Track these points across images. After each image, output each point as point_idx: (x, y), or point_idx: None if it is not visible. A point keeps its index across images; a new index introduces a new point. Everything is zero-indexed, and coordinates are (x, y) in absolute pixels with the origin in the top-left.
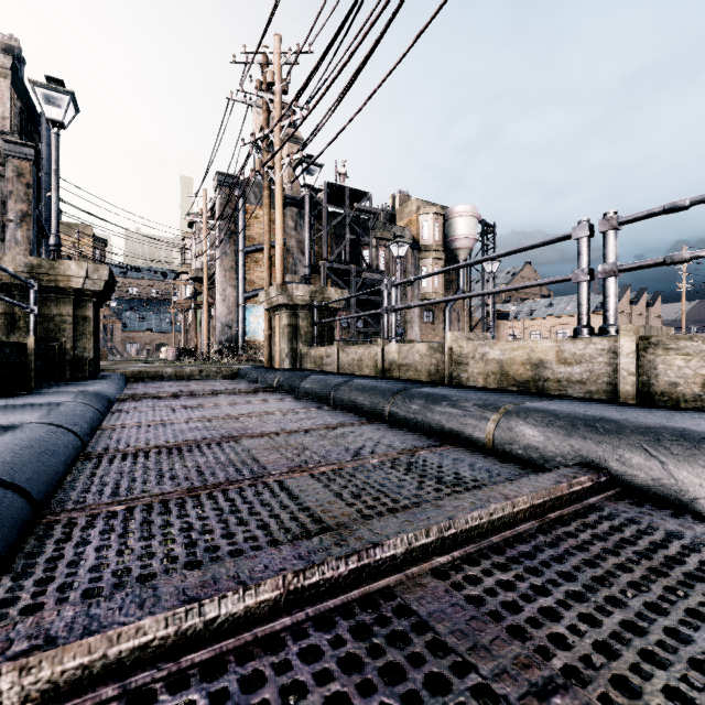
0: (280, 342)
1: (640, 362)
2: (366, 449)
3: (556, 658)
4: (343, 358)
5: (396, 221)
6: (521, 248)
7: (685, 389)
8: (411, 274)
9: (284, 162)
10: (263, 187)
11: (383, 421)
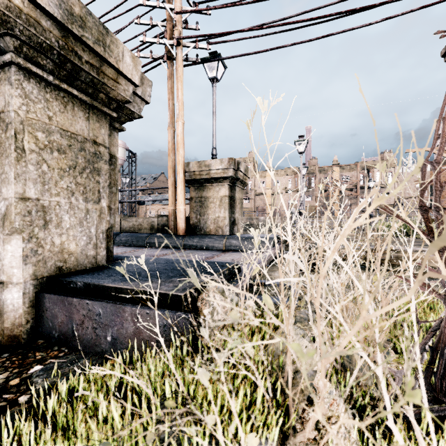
0: None
1: (122, 223)
2: None
3: None
4: None
5: None
6: None
7: (128, 228)
8: None
9: None
10: None
11: None
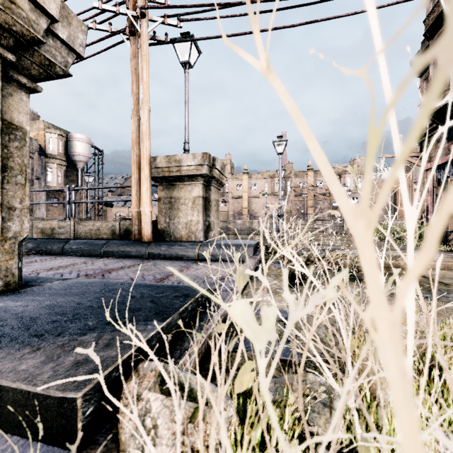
0: None
1: (76, 228)
2: None
3: None
4: None
5: None
6: (51, 190)
7: (83, 234)
8: (38, 172)
9: None
10: None
11: None
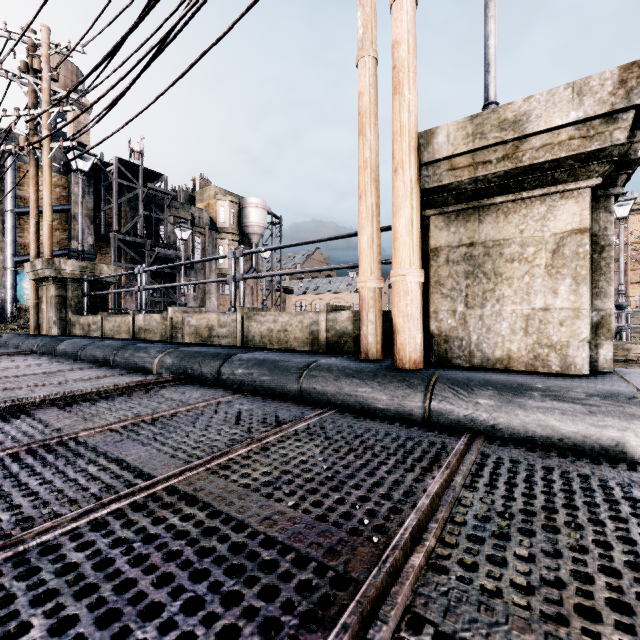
0: (48, 310)
1: (245, 326)
2: (73, 379)
3: (74, 412)
4: (106, 325)
5: (195, 203)
6: (209, 258)
7: (257, 338)
8: (209, 252)
9: (53, 146)
10: (30, 163)
11: (108, 366)
